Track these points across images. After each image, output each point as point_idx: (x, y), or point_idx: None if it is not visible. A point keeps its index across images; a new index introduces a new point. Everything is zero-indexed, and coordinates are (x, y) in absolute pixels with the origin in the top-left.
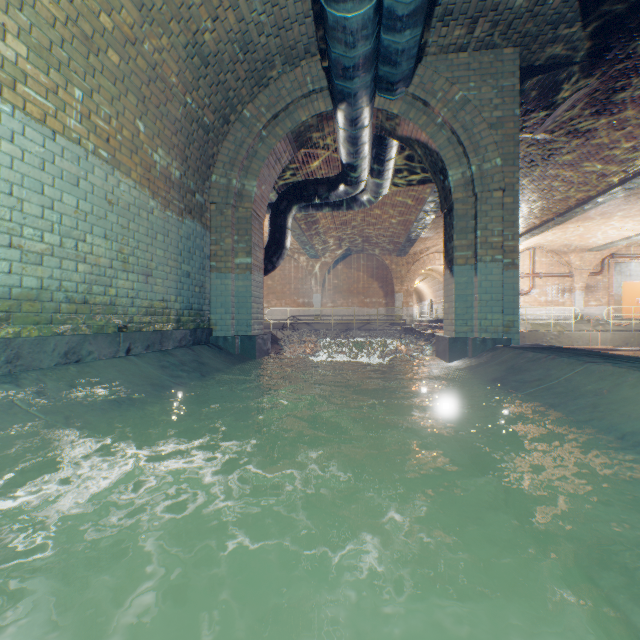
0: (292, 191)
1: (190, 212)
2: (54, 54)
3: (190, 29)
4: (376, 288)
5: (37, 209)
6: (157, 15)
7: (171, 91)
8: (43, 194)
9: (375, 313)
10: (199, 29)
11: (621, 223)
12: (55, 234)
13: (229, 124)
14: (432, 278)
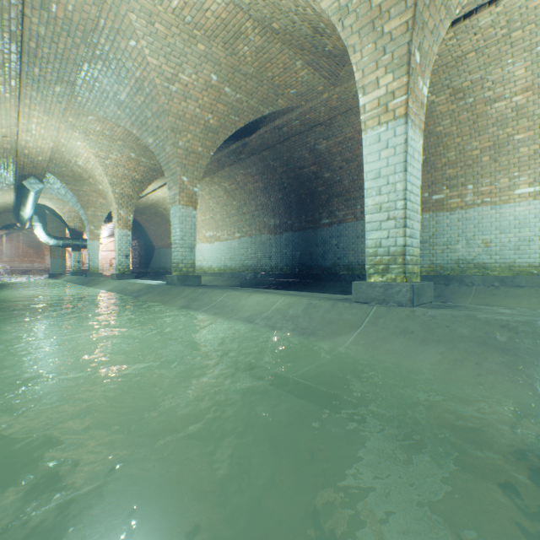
0: None
1: None
2: None
3: None
4: (33, 253)
5: None
6: None
7: None
8: None
9: (32, 266)
10: None
11: None
12: None
13: None
14: None
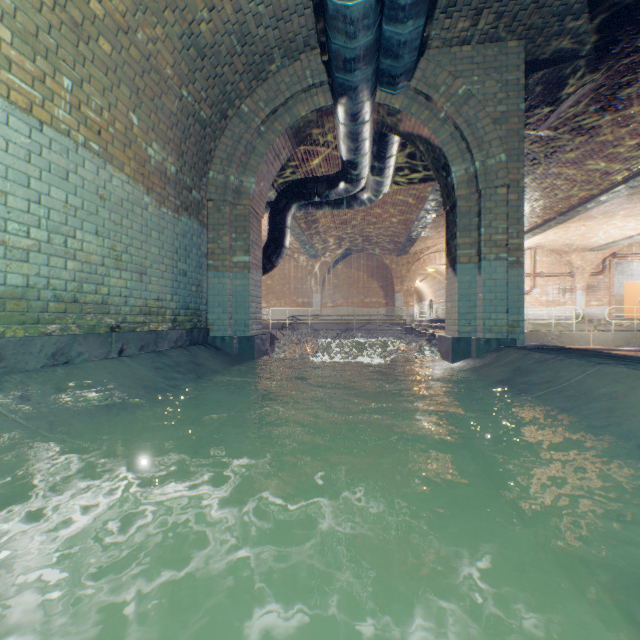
0: (291, 189)
1: (186, 209)
2: (41, 40)
3: (185, 19)
4: (376, 288)
5: (23, 203)
6: (151, 3)
7: (166, 83)
8: (29, 187)
9: (375, 313)
10: (195, 19)
11: (623, 222)
12: (42, 229)
13: (227, 119)
14: (432, 278)
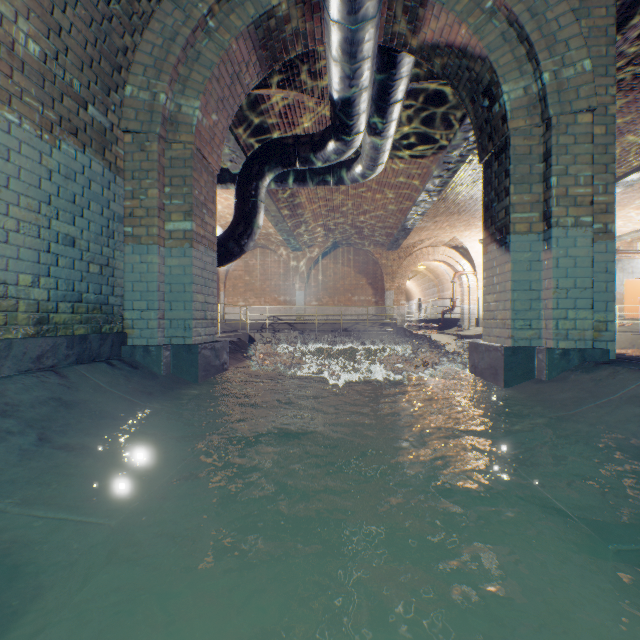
0: (265, 151)
1: (74, 132)
2: None
3: None
4: (365, 285)
5: None
6: None
7: None
8: None
9: (364, 312)
10: None
11: (635, 213)
12: None
13: None
14: (422, 276)
